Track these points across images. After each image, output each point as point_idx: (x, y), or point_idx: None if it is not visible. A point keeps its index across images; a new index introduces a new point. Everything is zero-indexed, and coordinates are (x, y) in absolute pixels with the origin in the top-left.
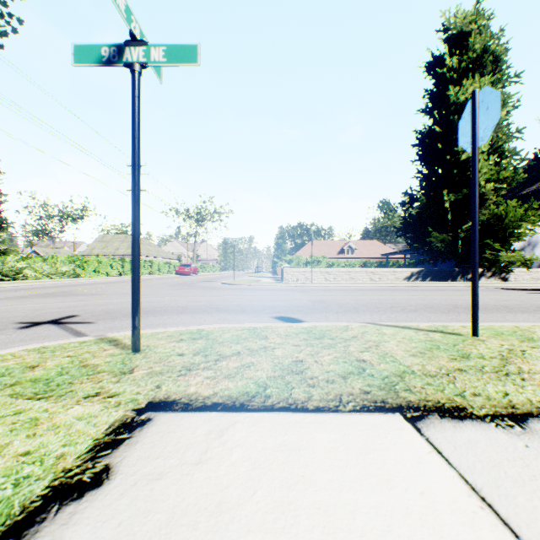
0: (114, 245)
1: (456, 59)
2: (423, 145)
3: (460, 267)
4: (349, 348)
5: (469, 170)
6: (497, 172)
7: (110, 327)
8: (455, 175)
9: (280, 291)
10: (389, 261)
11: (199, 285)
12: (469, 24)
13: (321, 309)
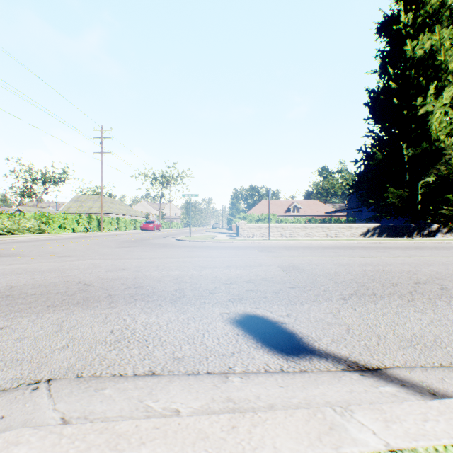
0: (88, 205)
1: (413, 14)
2: (375, 103)
3: (415, 222)
4: None
5: (426, 125)
6: None
7: None
8: (412, 130)
9: (237, 250)
10: (331, 219)
11: (151, 242)
12: None
13: (309, 287)
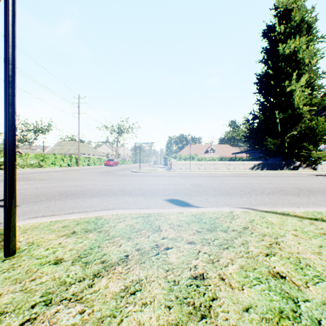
0: (67, 148)
1: (283, 26)
2: (261, 83)
3: (285, 160)
4: (249, 247)
5: (291, 98)
6: (310, 99)
7: (25, 211)
8: (282, 101)
9: (170, 177)
10: (236, 158)
11: (116, 173)
12: (291, 4)
13: (201, 192)
